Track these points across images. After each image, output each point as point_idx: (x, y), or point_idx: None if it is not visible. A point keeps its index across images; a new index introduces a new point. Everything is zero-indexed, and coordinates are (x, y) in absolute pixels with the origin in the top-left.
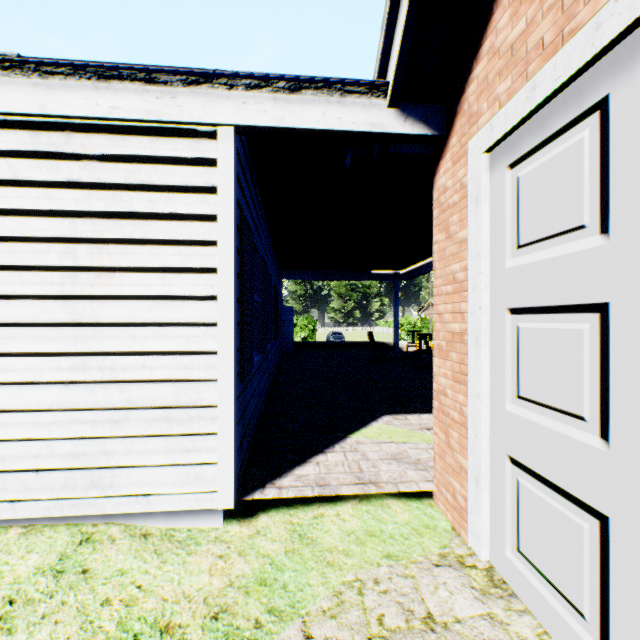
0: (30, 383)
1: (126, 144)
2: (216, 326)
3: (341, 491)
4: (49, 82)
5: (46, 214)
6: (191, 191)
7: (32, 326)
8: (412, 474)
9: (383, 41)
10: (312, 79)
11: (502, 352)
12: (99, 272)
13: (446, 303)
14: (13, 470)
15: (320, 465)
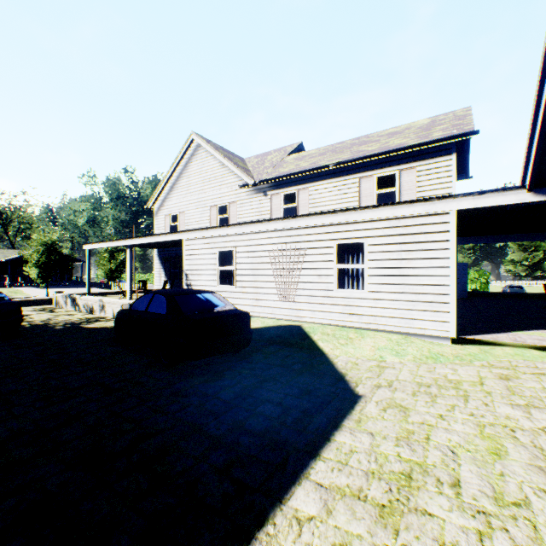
0: (387, 292)
1: (416, 221)
2: (448, 276)
3: (503, 341)
4: (394, 207)
5: (392, 244)
6: (439, 233)
7: (388, 276)
8: (545, 343)
9: (522, 172)
10: (489, 190)
11: None
12: (408, 260)
13: None
14: (383, 316)
15: (492, 336)
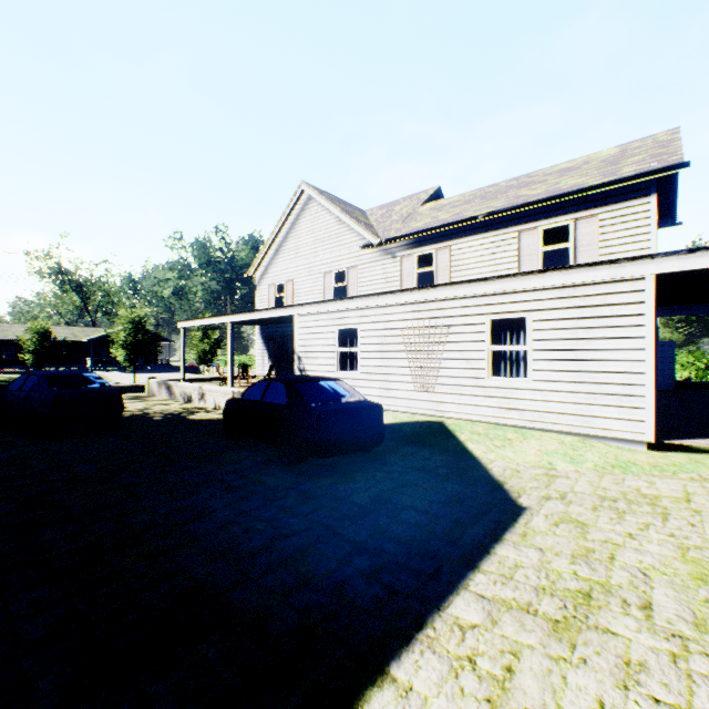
0: (558, 381)
1: (598, 289)
2: (643, 361)
3: None
4: (567, 272)
5: (564, 319)
6: (630, 304)
7: (559, 361)
8: None
9: None
10: (701, 247)
11: None
12: (586, 340)
13: None
14: (552, 412)
15: (708, 441)
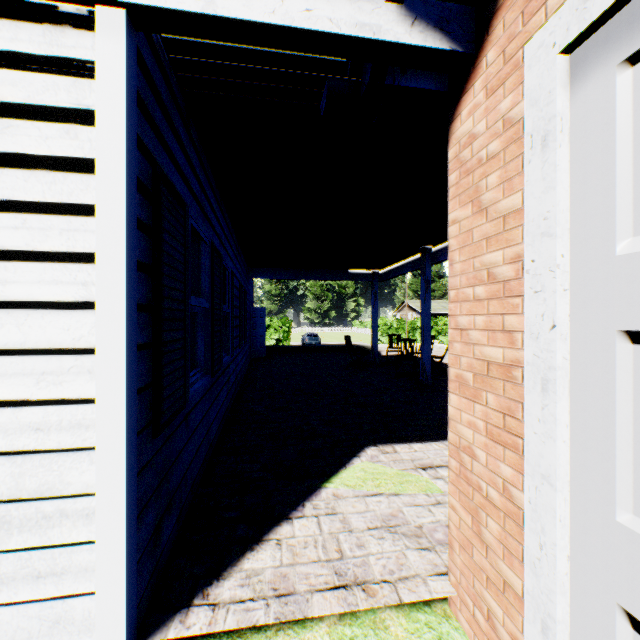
0: None
1: None
2: (93, 354)
3: (312, 609)
4: None
5: None
6: (45, 116)
7: None
8: (415, 560)
9: None
10: None
11: (607, 411)
12: None
13: (474, 314)
14: None
15: (282, 547)
